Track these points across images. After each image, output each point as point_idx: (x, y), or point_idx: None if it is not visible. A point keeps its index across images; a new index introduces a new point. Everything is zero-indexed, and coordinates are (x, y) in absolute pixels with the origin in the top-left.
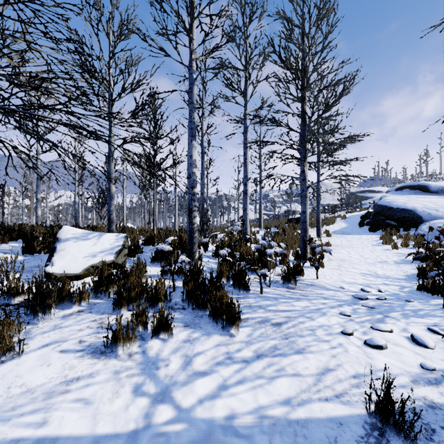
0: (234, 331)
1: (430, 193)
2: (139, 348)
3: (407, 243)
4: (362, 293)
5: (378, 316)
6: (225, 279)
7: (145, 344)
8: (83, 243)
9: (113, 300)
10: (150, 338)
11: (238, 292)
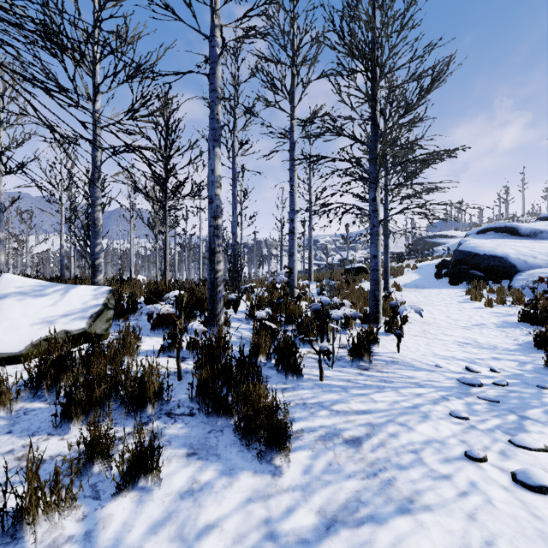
0: (280, 462)
1: (520, 237)
2: (79, 524)
3: (504, 299)
4: (469, 374)
5: (511, 418)
6: (264, 357)
7: (97, 510)
8: (34, 302)
9: (55, 407)
10: (110, 496)
11: (285, 379)
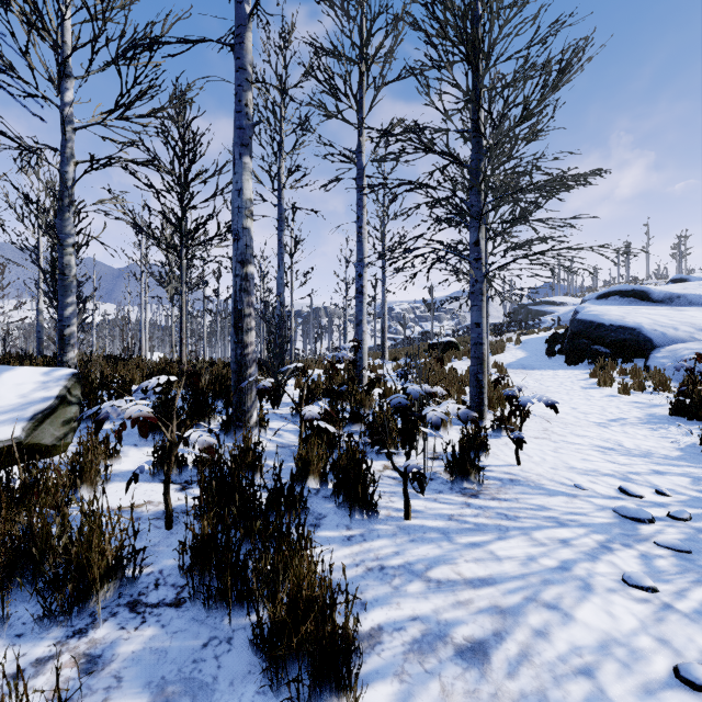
0: None
1: (652, 303)
2: None
3: (643, 383)
4: (627, 499)
5: None
6: (317, 479)
7: None
8: None
9: None
10: None
11: (350, 520)
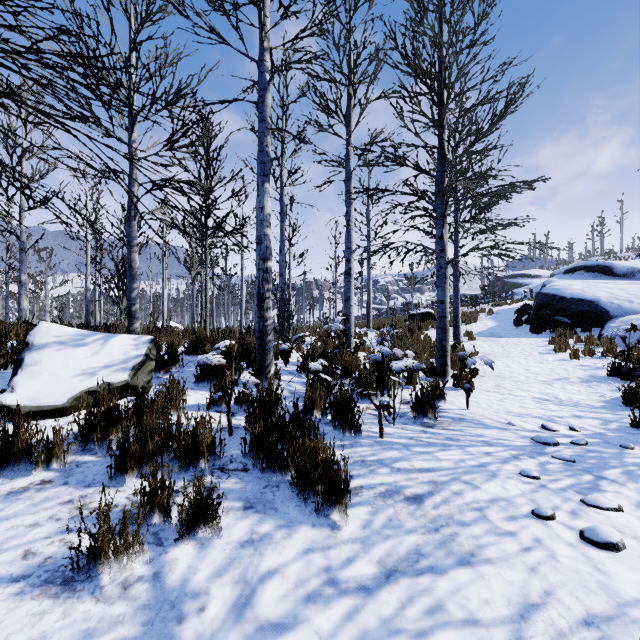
0: (339, 517)
1: (615, 277)
2: (147, 566)
3: (592, 349)
4: (545, 432)
5: (586, 478)
6: (319, 412)
7: (162, 555)
8: (74, 352)
9: (110, 458)
10: (174, 542)
11: (342, 435)
